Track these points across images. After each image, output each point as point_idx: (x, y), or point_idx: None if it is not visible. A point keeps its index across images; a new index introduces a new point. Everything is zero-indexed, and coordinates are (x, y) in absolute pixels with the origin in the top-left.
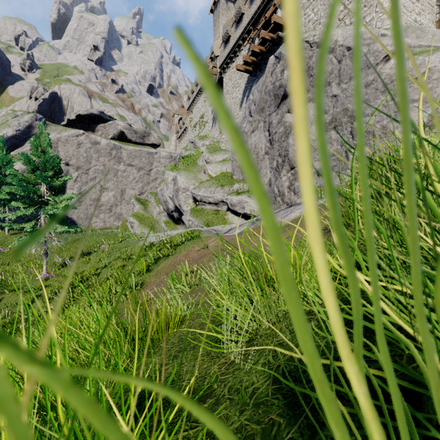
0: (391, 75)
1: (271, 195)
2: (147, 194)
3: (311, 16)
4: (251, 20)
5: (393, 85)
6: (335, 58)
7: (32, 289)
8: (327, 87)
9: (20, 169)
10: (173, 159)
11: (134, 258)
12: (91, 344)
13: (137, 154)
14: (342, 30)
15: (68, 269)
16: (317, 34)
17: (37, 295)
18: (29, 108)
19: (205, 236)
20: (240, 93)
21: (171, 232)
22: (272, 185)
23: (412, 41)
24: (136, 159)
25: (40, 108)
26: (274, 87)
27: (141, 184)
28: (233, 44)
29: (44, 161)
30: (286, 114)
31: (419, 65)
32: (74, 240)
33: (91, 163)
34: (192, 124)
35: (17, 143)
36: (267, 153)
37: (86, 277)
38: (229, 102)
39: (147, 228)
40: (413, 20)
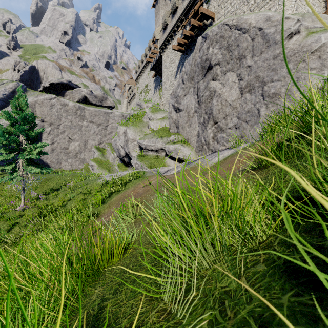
0: (294, 49)
1: (199, 144)
2: (104, 144)
3: (229, 8)
4: (184, 12)
5: (295, 57)
6: (249, 36)
7: (12, 217)
8: (243, 60)
9: (5, 124)
10: (124, 118)
11: (92, 193)
12: (35, 278)
13: (96, 113)
14: (254, 15)
15: (41, 202)
16: (235, 18)
17: (15, 222)
18: (13, 78)
19: (148, 175)
20: (175, 68)
21: (122, 173)
22: (200, 136)
23: (308, 24)
24: (96, 117)
25: (21, 78)
26: (202, 61)
27: (100, 136)
28: (170, 30)
29: (22, 117)
30: (211, 81)
31: (316, 41)
32: (47, 179)
33: (61, 120)
34: (138, 91)
35: (3, 104)
36: (196, 112)
37: (55, 208)
38: (166, 74)
39: (104, 170)
40: (306, 12)
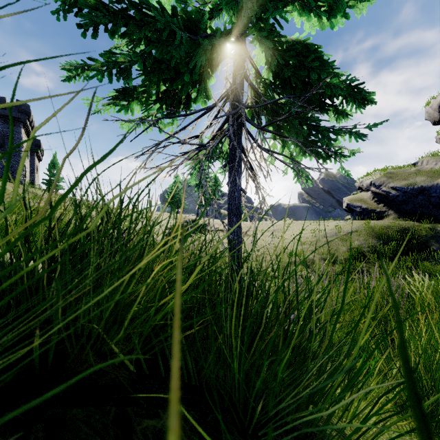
0: None
1: None
2: None
3: None
4: None
5: None
6: None
7: None
8: None
9: None
10: None
11: None
12: None
13: None
14: None
15: None
16: None
17: None
18: None
19: None
20: None
21: None
22: None
23: None
24: None
25: None
26: None
27: None
28: None
29: None
30: None
31: None
32: None
33: None
34: None
35: None
36: None
37: None
38: None
39: None
40: None
